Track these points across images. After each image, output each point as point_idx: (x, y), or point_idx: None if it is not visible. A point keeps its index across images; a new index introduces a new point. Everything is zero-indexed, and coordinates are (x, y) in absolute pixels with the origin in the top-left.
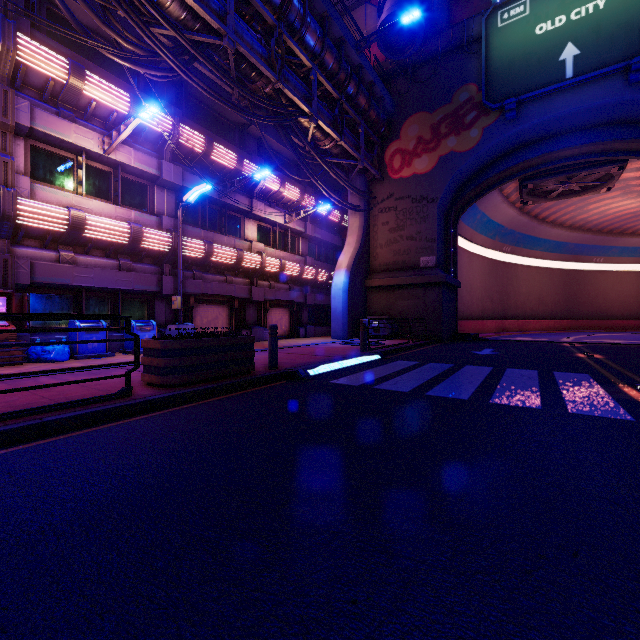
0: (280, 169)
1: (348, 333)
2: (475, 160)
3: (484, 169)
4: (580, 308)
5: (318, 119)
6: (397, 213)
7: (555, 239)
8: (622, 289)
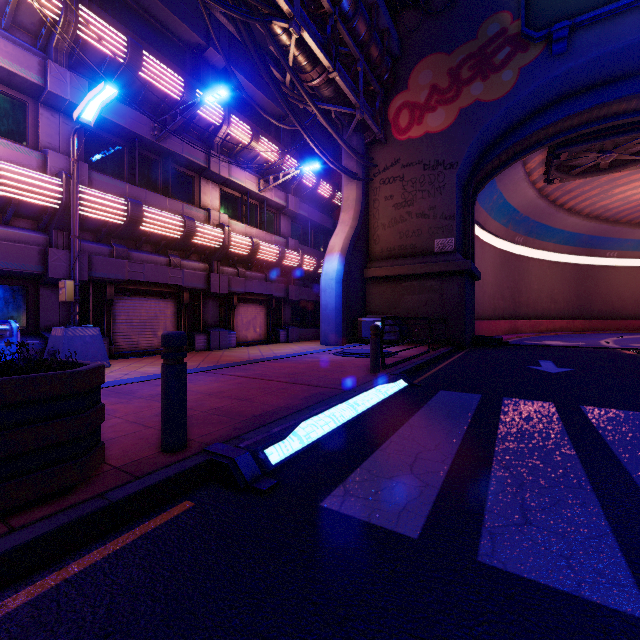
0: (253, 122)
1: (343, 337)
2: (507, 113)
3: (514, 129)
4: (593, 307)
5: (302, 27)
6: (404, 184)
7: (570, 229)
8: (636, 286)
